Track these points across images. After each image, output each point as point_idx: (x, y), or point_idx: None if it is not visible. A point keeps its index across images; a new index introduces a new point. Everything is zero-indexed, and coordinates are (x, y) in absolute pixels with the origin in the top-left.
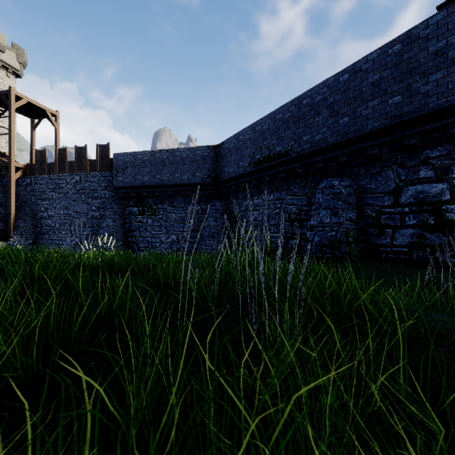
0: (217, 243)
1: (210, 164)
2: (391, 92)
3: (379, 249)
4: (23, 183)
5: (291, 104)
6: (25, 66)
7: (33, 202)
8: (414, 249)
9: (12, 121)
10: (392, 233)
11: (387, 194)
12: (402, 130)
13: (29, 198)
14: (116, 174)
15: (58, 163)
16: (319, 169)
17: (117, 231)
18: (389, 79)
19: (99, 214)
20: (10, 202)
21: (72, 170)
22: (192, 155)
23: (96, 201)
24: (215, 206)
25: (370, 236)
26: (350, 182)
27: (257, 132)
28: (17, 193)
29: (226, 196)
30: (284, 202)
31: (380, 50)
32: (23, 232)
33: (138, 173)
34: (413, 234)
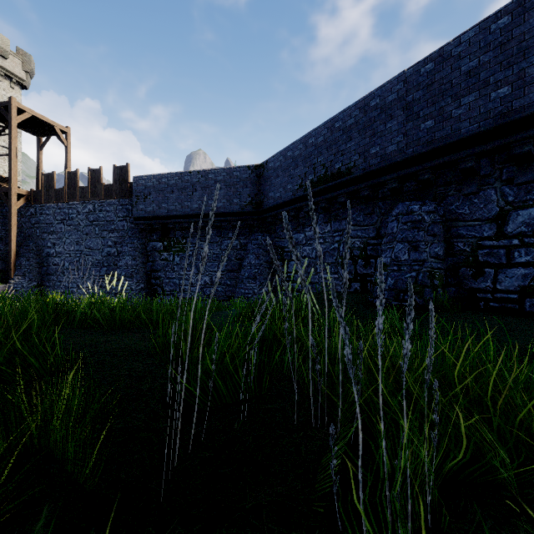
0: (259, 286)
1: (251, 188)
2: (495, 82)
3: (476, 295)
4: (26, 214)
5: (355, 108)
6: (32, 75)
7: (38, 237)
8: (527, 295)
9: (13, 139)
10: (495, 274)
11: (486, 221)
12: (511, 133)
13: (33, 232)
14: (136, 202)
15: (68, 188)
16: (392, 190)
17: (138, 271)
18: (491, 64)
19: (116, 250)
20: (10, 236)
21: (85, 198)
22: (228, 177)
23: (112, 235)
24: (257, 240)
25: (463, 278)
26: (434, 206)
27: (309, 146)
28: (19, 225)
29: (271, 228)
30: (344, 235)
31: (479, 26)
32: (25, 273)
33: (163, 200)
34: (525, 275)
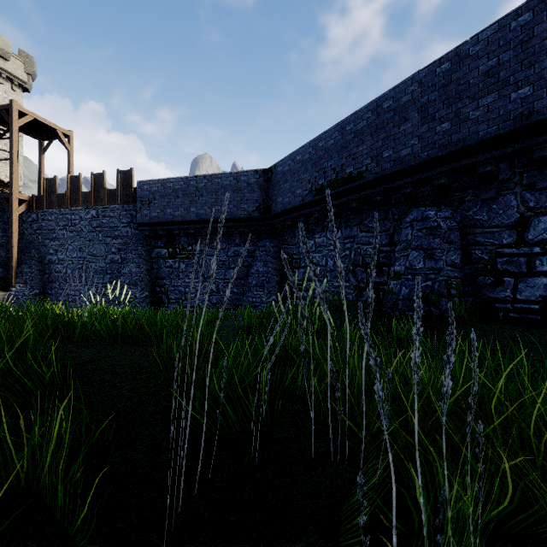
0: (267, 294)
1: (259, 193)
2: (515, 82)
3: (495, 305)
4: (28, 220)
5: (367, 110)
6: (34, 77)
7: (40, 243)
8: None
9: (14, 143)
10: (515, 283)
11: (506, 228)
12: (532, 136)
13: (35, 238)
14: (140, 207)
15: (70, 194)
16: (406, 196)
17: (142, 279)
18: (511, 64)
19: (120, 257)
20: (11, 242)
21: (87, 203)
22: (235, 182)
23: (116, 241)
24: (265, 247)
25: (481, 287)
26: (451, 212)
27: (319, 150)
28: (21, 231)
29: (279, 234)
30: (355, 241)
31: (498, 24)
32: (27, 280)
33: (168, 205)
34: None
